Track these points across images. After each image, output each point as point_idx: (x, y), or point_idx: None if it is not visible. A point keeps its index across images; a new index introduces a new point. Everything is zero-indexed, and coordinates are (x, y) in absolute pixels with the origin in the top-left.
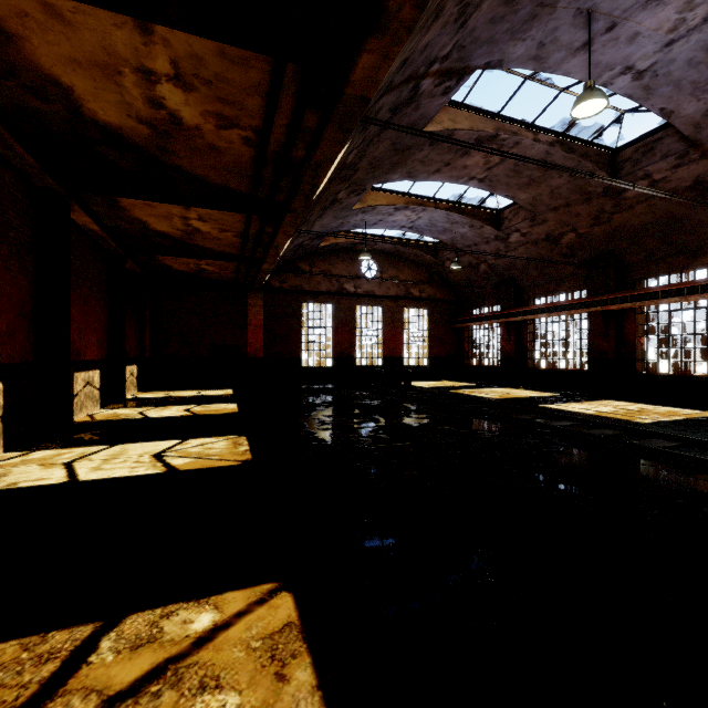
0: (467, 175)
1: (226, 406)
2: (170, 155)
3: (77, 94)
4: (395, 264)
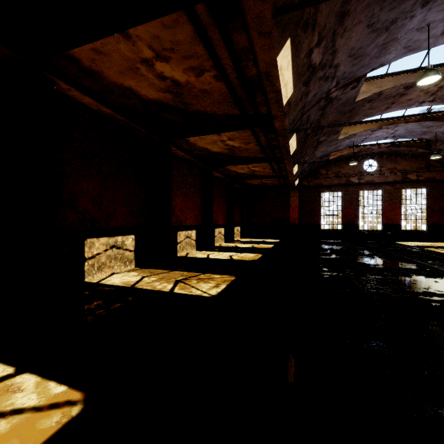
0: (416, 102)
1: (268, 245)
2: (235, 153)
3: (209, 148)
4: (392, 160)
